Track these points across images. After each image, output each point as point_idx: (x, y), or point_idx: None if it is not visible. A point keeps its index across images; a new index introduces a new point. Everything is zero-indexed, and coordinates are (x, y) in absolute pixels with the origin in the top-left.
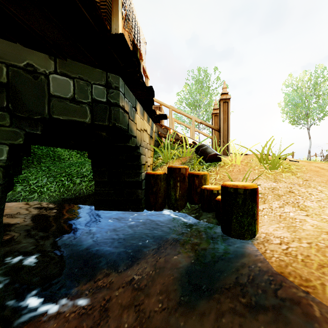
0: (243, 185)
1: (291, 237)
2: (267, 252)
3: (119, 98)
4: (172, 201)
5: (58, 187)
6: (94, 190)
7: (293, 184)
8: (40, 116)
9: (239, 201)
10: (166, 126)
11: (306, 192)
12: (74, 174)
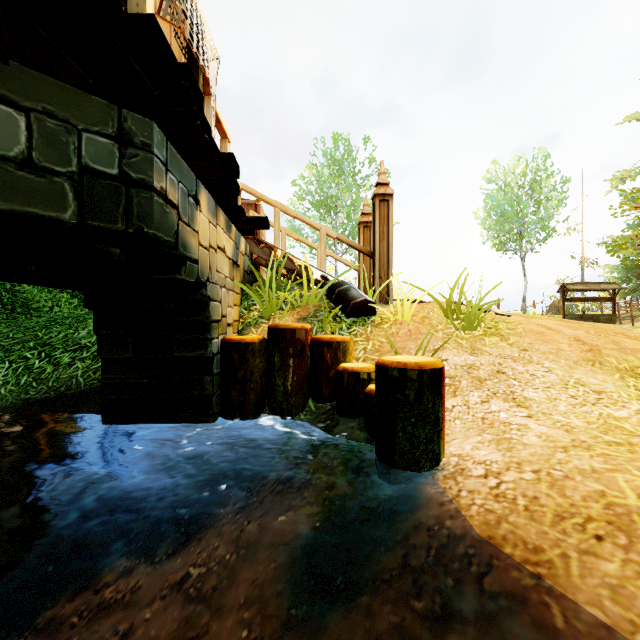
0: (418, 362)
1: (505, 460)
2: (462, 495)
3: (153, 170)
4: (279, 397)
5: (15, 375)
6: None
7: (504, 357)
8: None
9: (409, 395)
10: (269, 244)
11: (526, 372)
12: (56, 343)
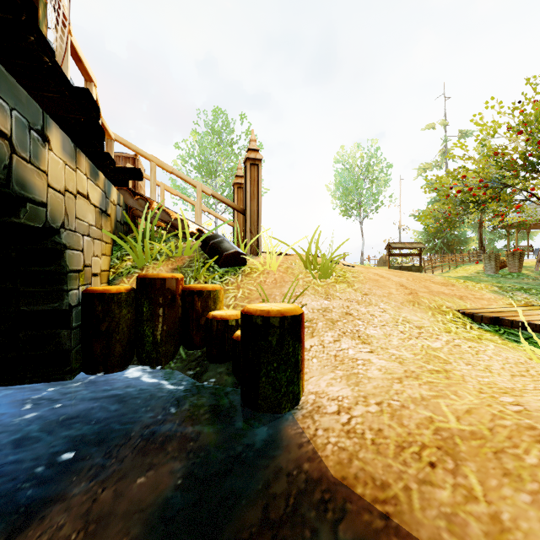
0: (279, 309)
1: (354, 395)
2: (318, 434)
3: None
4: (148, 347)
5: None
6: None
7: (351, 301)
8: None
9: (271, 341)
10: (144, 196)
11: (367, 313)
12: None
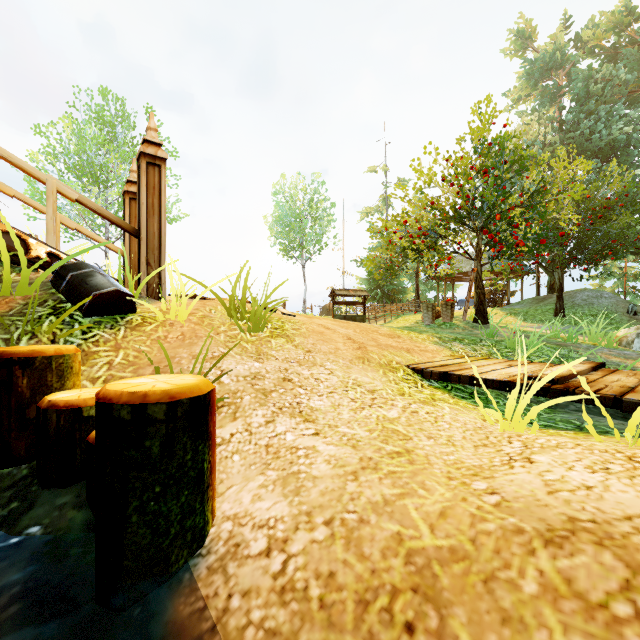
0: (167, 389)
1: (293, 513)
2: (232, 607)
3: None
4: None
5: None
6: None
7: (291, 361)
8: None
9: (151, 448)
10: None
11: (311, 376)
12: None
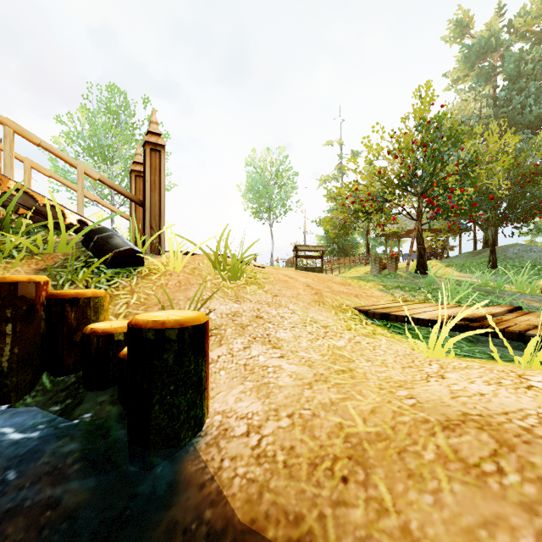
0: (178, 319)
1: (265, 409)
2: (224, 466)
3: None
4: None
5: None
6: None
7: (262, 303)
8: None
9: (167, 359)
10: None
11: (278, 315)
12: None
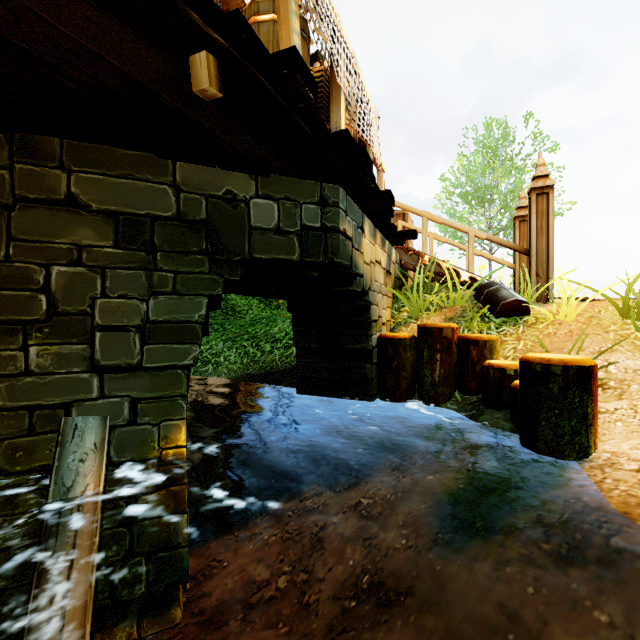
0: (562, 359)
1: None
2: (605, 481)
3: (339, 218)
4: (427, 386)
5: (240, 357)
6: (292, 363)
7: None
8: (239, 257)
9: (552, 388)
10: (417, 251)
11: None
12: (261, 337)
